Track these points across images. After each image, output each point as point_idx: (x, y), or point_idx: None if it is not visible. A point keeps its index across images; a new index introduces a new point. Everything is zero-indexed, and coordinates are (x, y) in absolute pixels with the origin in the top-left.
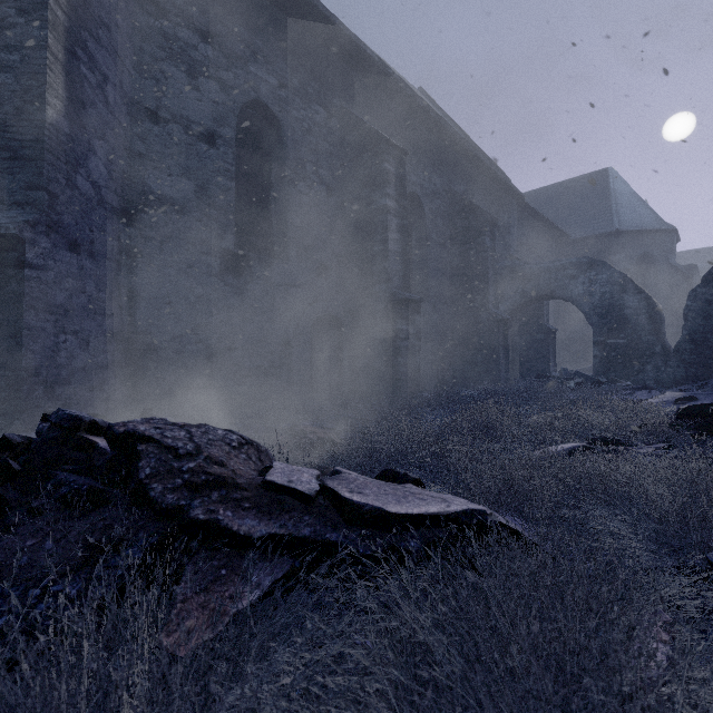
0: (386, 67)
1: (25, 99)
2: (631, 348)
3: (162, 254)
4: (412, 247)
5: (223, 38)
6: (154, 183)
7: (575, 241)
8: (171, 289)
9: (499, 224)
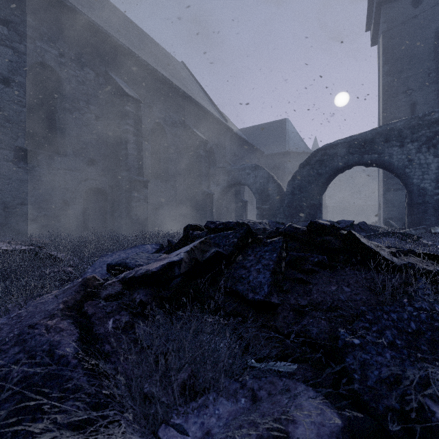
0: (133, 53)
1: None
2: (271, 210)
3: None
4: (160, 153)
5: (16, 24)
6: None
7: (269, 155)
8: None
9: (218, 143)
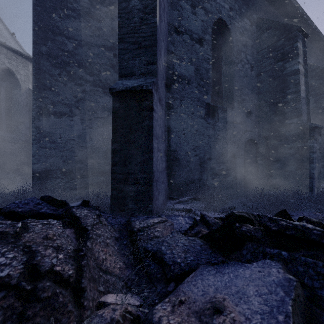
0: None
1: (145, 12)
2: None
3: (180, 107)
4: None
5: None
6: (177, 67)
7: None
8: (184, 126)
9: None
